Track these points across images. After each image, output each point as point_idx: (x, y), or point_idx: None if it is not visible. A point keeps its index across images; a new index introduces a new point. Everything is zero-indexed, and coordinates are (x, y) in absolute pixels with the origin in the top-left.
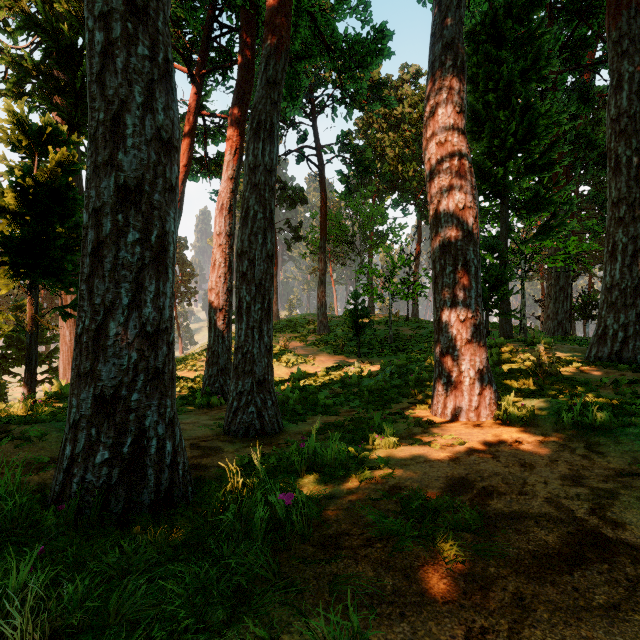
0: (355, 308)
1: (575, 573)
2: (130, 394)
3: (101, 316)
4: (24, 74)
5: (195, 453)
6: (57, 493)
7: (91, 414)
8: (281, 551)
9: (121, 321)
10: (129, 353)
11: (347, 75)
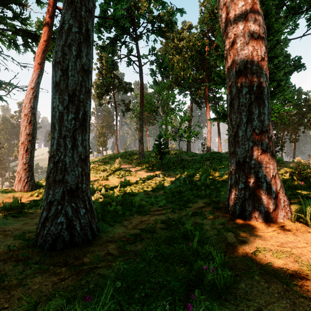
0: (160, 143)
1: None
2: None
3: None
4: None
5: None
6: None
7: None
8: None
9: None
10: None
11: None
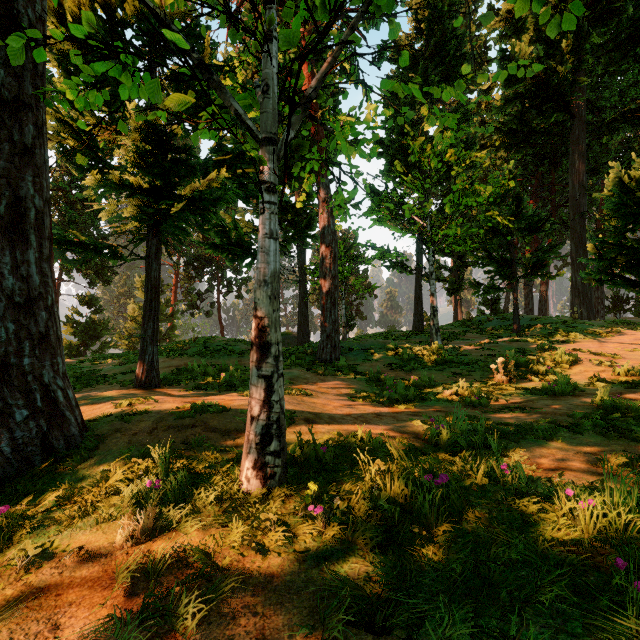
0: None
1: None
2: None
3: None
4: None
5: None
6: None
7: None
8: None
9: None
10: None
11: None
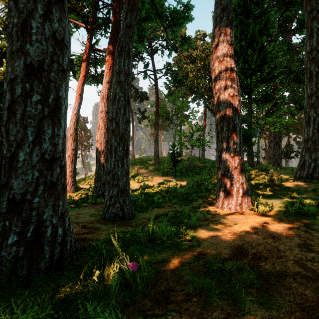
0: (173, 152)
1: None
2: (33, 198)
3: (14, 148)
4: None
5: (84, 231)
6: None
7: (6, 211)
8: (129, 305)
9: (27, 151)
10: (33, 172)
11: (169, 29)
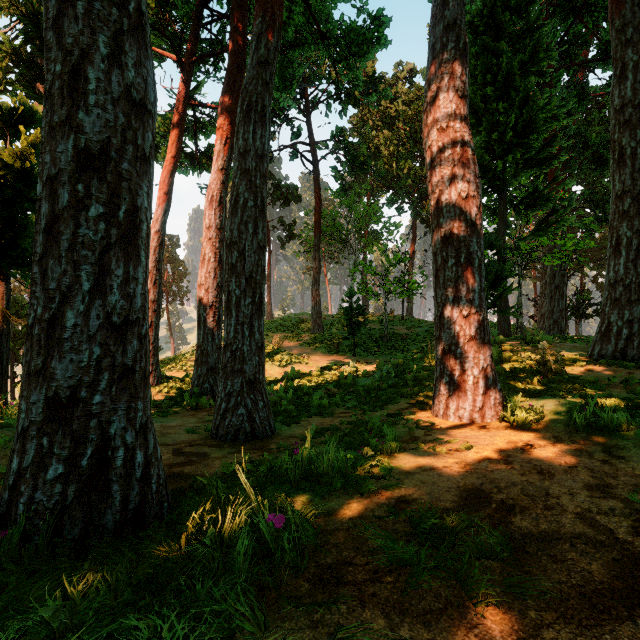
0: (350, 306)
1: (638, 619)
2: (91, 396)
3: (56, 303)
4: (3, 59)
5: (178, 460)
6: (1, 515)
7: (42, 420)
8: (269, 589)
9: (81, 310)
10: (90, 347)
11: (342, 64)
